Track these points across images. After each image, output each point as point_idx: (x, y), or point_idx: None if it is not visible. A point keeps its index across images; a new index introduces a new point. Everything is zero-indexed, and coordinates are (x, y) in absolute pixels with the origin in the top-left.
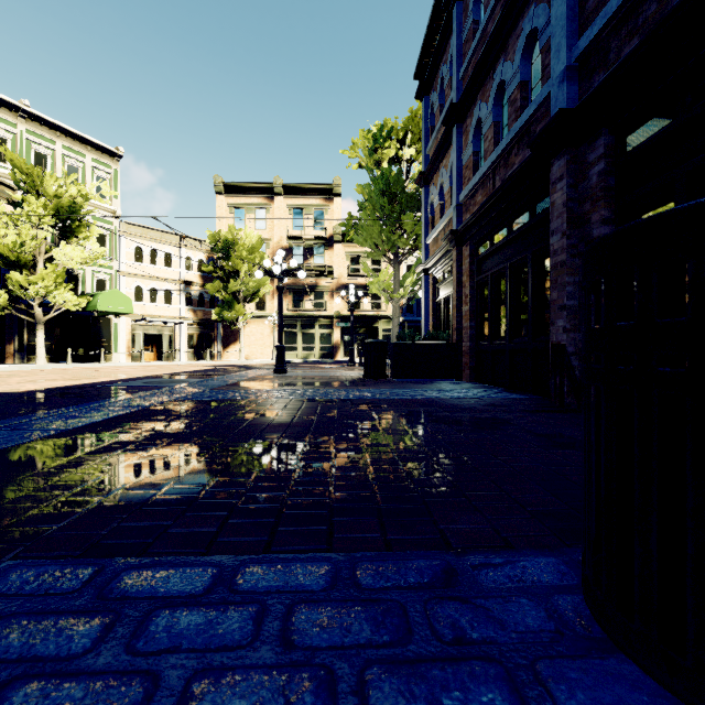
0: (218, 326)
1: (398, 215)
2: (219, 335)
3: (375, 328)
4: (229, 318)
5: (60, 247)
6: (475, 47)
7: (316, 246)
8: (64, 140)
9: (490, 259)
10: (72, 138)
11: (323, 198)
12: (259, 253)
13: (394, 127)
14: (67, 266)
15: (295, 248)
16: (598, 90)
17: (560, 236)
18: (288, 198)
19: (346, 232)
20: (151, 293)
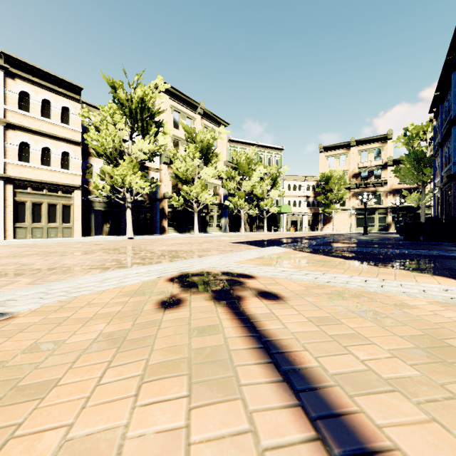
0: (321, 215)
1: (422, 167)
2: (321, 219)
3: (417, 213)
4: (328, 212)
5: (271, 191)
6: (444, 127)
7: (376, 169)
8: (267, 150)
9: (450, 197)
10: (269, 148)
11: (380, 142)
12: (343, 180)
13: (421, 127)
14: (273, 197)
15: (362, 172)
16: (454, 174)
17: (452, 200)
18: (358, 147)
19: (396, 159)
20: (293, 203)
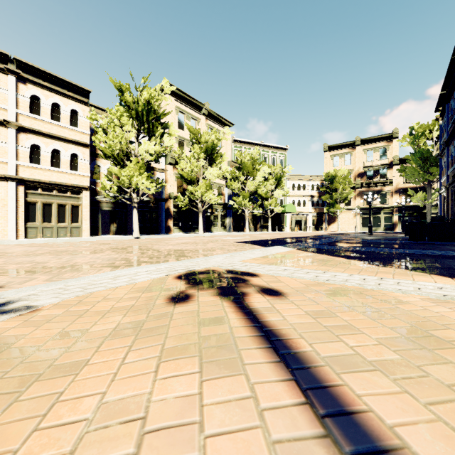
0: (325, 215)
1: (428, 166)
2: (326, 219)
3: (424, 213)
4: (332, 211)
5: (275, 191)
6: (450, 126)
7: (381, 168)
8: (271, 150)
9: None
10: (273, 148)
11: (386, 141)
12: (348, 179)
13: (427, 126)
14: (277, 197)
15: (368, 171)
16: None
17: None
18: (363, 146)
19: (402, 158)
20: (297, 202)
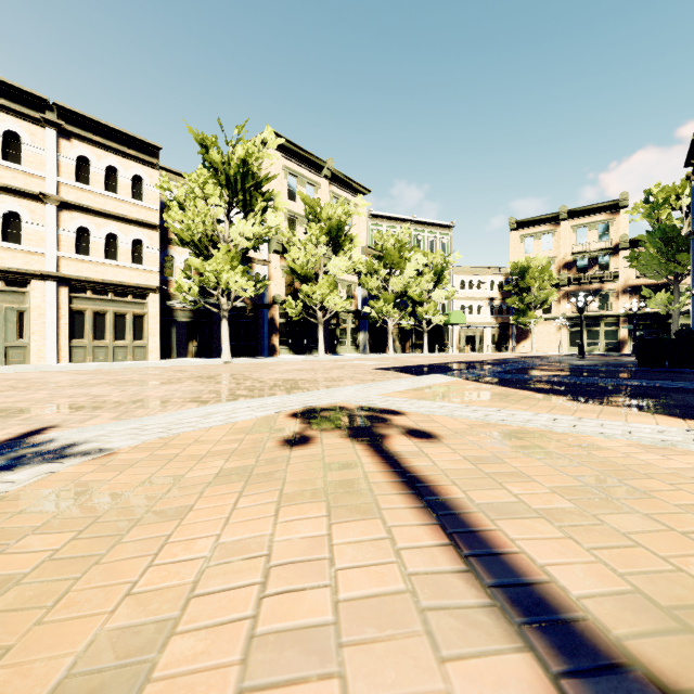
0: (512, 328)
1: (674, 251)
2: (513, 334)
3: (669, 324)
4: (523, 322)
5: (435, 291)
6: None
7: (601, 255)
8: (428, 228)
9: None
10: (431, 226)
11: (608, 213)
12: (548, 272)
13: (672, 188)
14: (437, 300)
15: (579, 260)
16: None
17: None
18: (572, 221)
19: (634, 239)
20: (469, 308)
